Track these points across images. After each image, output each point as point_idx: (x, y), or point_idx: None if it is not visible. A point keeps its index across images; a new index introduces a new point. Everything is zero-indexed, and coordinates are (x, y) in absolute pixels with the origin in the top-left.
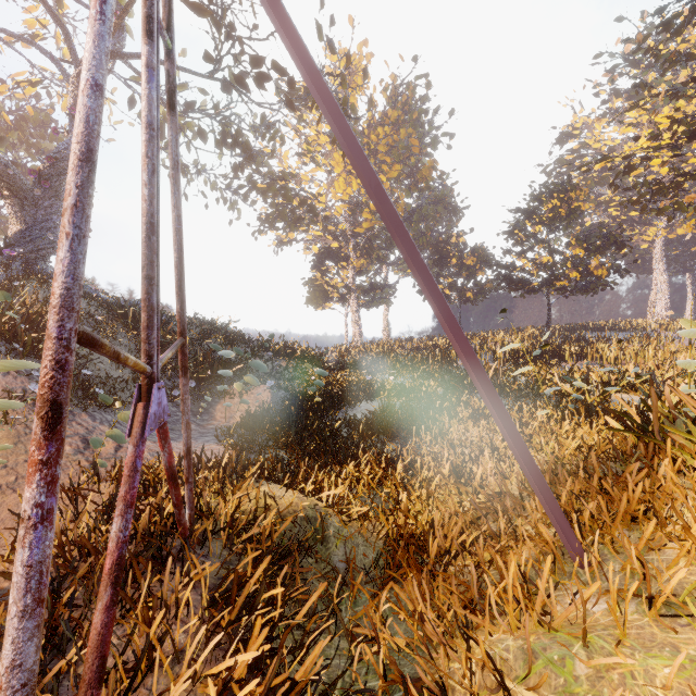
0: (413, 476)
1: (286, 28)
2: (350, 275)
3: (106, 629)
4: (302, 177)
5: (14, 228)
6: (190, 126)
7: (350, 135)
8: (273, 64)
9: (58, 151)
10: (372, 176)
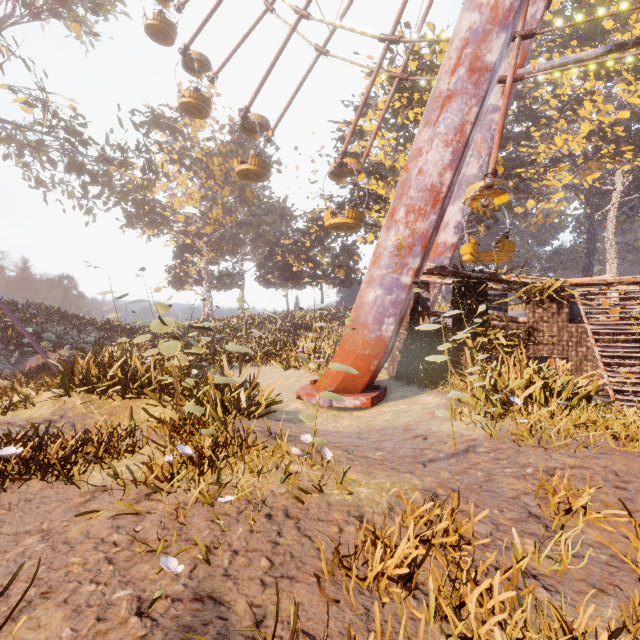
0: None
1: None
2: (203, 265)
3: None
4: (154, 190)
5: None
6: (45, 152)
7: None
8: (89, 137)
9: None
10: None
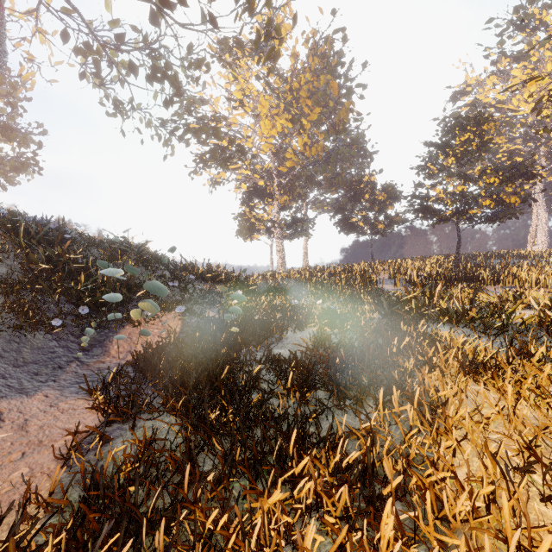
0: (416, 535)
1: None
2: (275, 210)
3: None
4: (232, 120)
5: None
6: (124, 63)
7: None
8: None
9: None
10: None
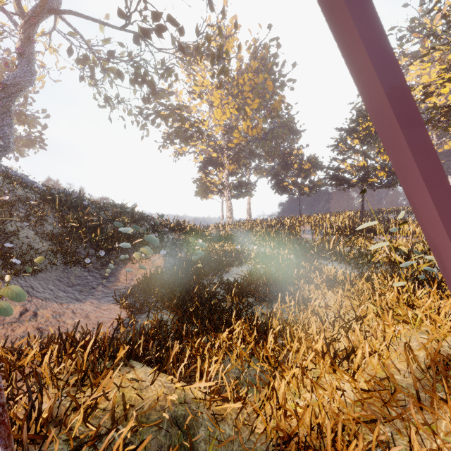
0: (283, 346)
1: None
2: (225, 176)
3: None
4: (192, 108)
5: None
6: (112, 70)
7: None
8: (168, 17)
9: (7, 79)
10: None
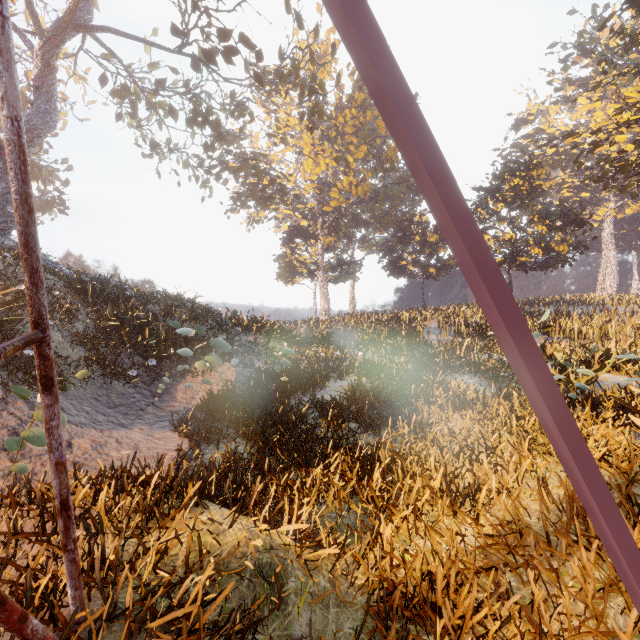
0: (393, 483)
1: None
2: (319, 252)
3: None
4: (272, 157)
5: None
6: (162, 105)
7: None
8: (241, 37)
9: None
10: (360, 9)
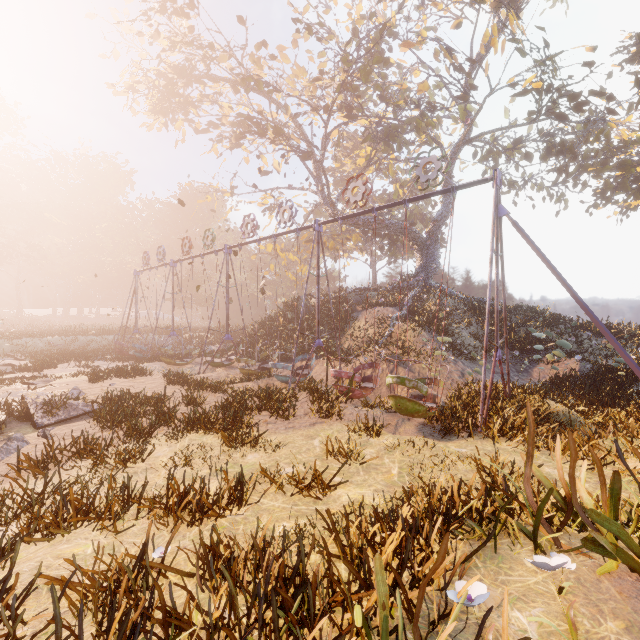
0: None
1: (535, 251)
2: None
3: (490, 390)
4: None
5: (418, 264)
6: (518, 151)
7: (558, 277)
8: (590, 92)
9: (437, 216)
10: (567, 288)
